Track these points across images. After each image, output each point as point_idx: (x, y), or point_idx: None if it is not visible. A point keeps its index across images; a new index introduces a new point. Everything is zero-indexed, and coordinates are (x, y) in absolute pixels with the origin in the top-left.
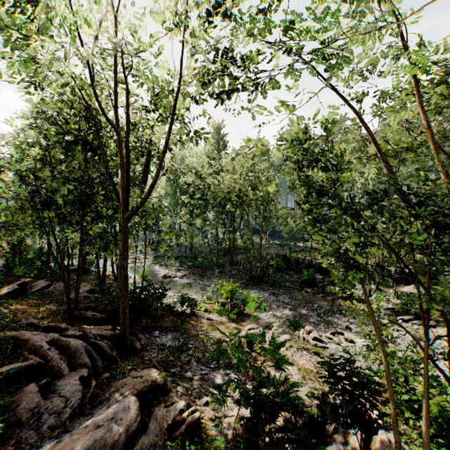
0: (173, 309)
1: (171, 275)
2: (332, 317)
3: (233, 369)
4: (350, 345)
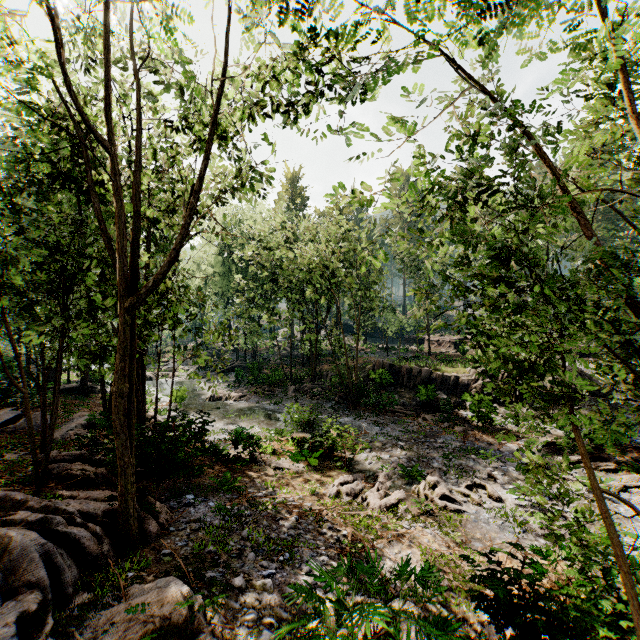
0: (221, 453)
1: (223, 397)
2: (465, 459)
3: (318, 615)
4: (497, 506)
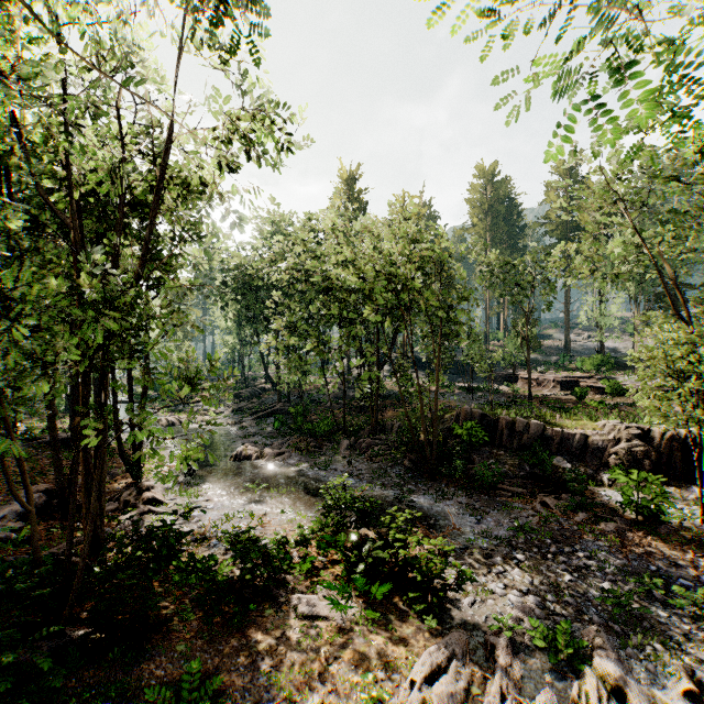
0: (218, 574)
1: (252, 454)
2: (645, 602)
3: None
4: None
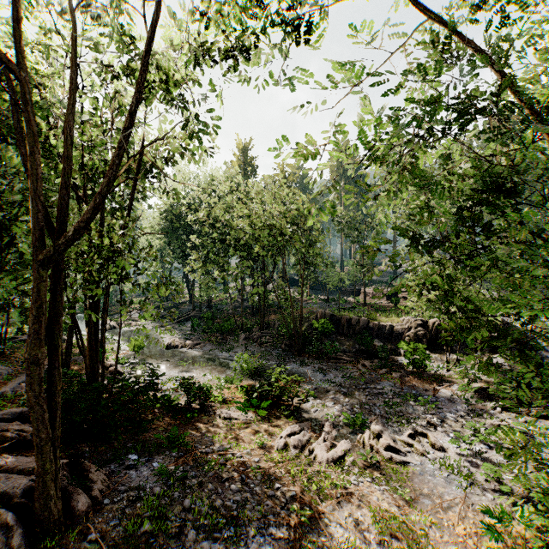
0: (172, 403)
1: (179, 345)
2: (404, 406)
3: None
4: (441, 456)
